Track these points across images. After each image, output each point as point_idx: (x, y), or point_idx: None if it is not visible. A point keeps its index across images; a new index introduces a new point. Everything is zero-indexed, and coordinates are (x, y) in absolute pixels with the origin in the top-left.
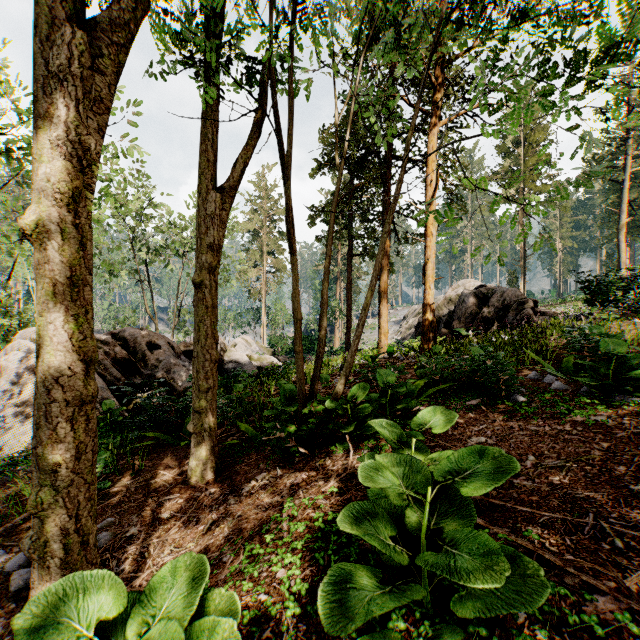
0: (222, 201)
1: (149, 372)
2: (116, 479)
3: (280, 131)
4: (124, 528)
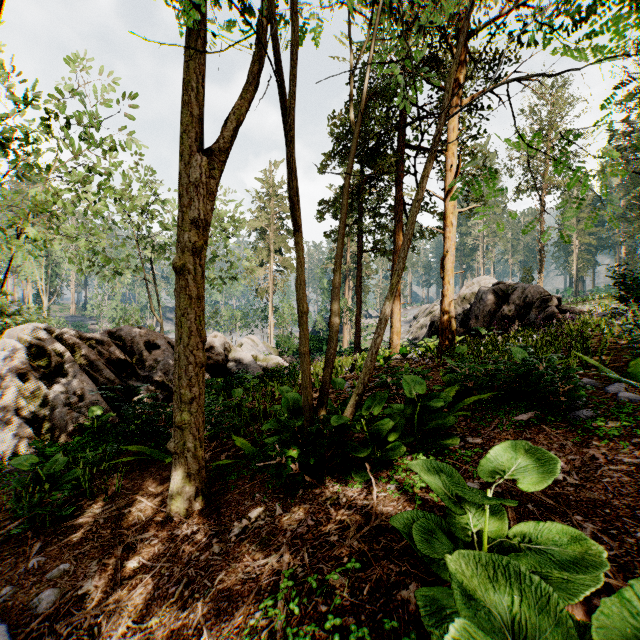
0: (209, 166)
1: (146, 373)
2: (86, 505)
3: (280, 73)
4: (78, 581)
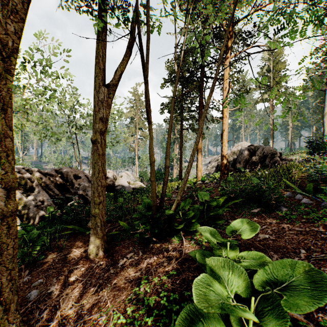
0: (108, 93)
1: (74, 191)
2: (48, 253)
3: (141, 50)
4: (47, 287)
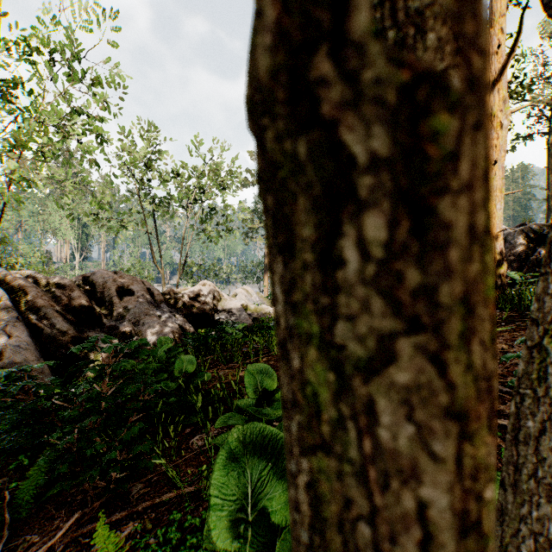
0: None
1: (113, 323)
2: None
3: None
4: None
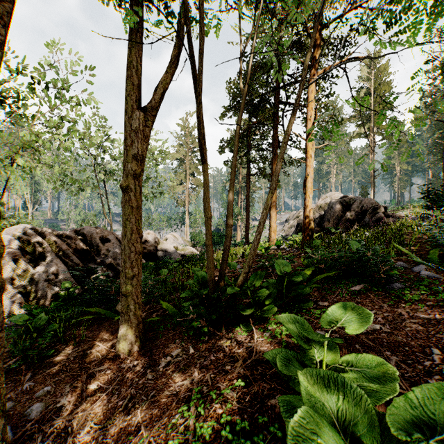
0: (145, 119)
1: (101, 259)
2: (61, 348)
3: (193, 56)
4: (57, 398)
